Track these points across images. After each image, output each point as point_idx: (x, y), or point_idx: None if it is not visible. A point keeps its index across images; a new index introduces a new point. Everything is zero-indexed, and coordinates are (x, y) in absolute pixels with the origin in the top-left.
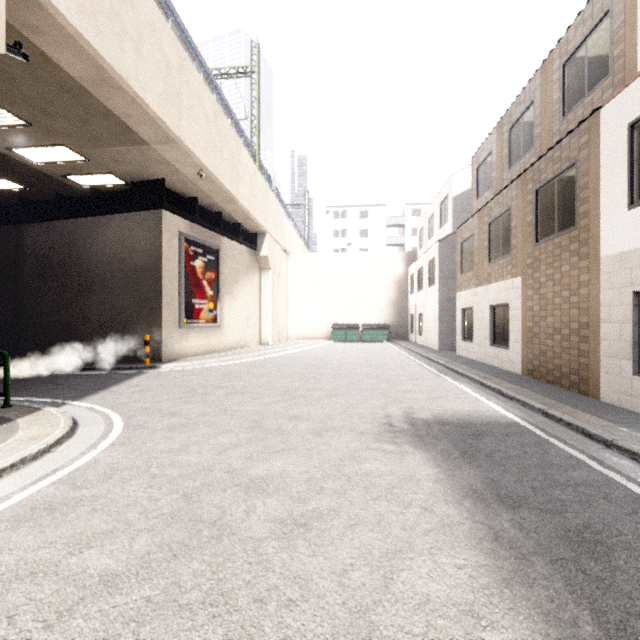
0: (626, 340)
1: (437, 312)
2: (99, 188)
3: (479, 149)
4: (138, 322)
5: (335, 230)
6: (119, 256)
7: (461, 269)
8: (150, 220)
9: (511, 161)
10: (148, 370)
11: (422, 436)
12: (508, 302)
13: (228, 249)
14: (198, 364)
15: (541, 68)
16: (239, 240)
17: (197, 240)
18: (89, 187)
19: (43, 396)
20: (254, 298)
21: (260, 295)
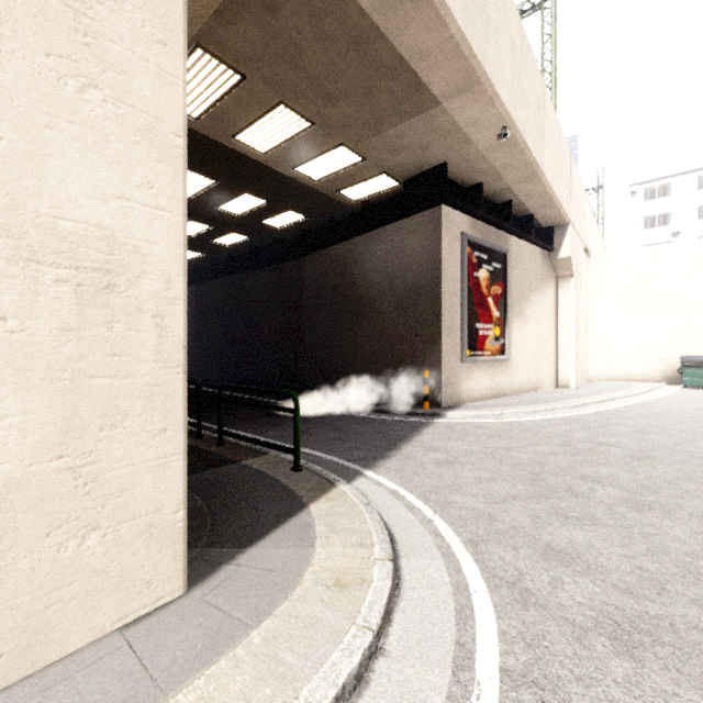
0: None
1: None
2: (369, 199)
3: None
4: (412, 354)
5: (648, 216)
6: (390, 275)
7: None
8: (427, 223)
9: None
10: (431, 419)
11: None
12: None
13: (516, 252)
14: (493, 415)
15: None
16: (531, 238)
17: (481, 242)
18: (360, 201)
19: (329, 450)
20: (548, 320)
21: (555, 316)
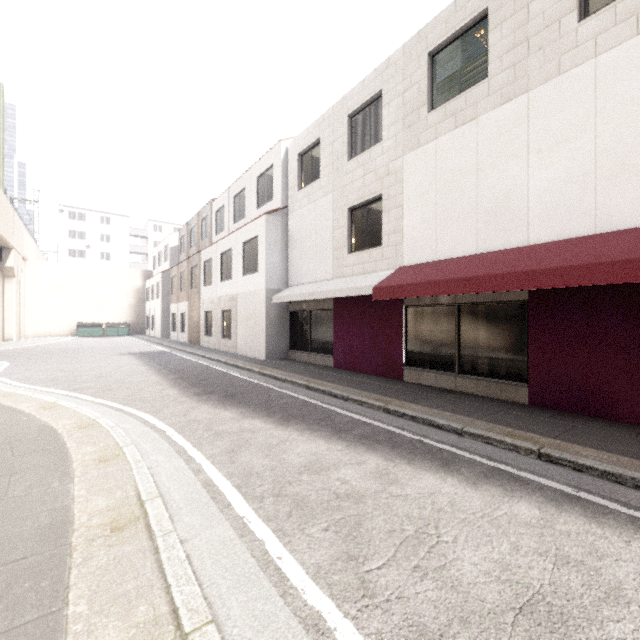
0: (203, 326)
1: (161, 315)
2: None
3: (181, 229)
4: None
5: (72, 230)
6: None
7: (172, 292)
8: None
9: (191, 245)
10: None
11: (132, 354)
12: (185, 312)
13: None
14: None
15: (197, 215)
16: None
17: None
18: None
19: None
20: None
21: (3, 299)
